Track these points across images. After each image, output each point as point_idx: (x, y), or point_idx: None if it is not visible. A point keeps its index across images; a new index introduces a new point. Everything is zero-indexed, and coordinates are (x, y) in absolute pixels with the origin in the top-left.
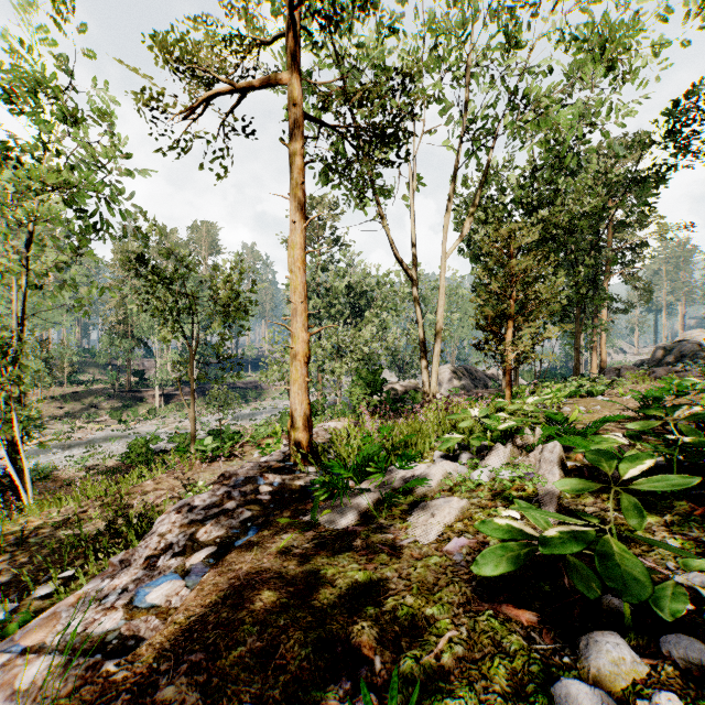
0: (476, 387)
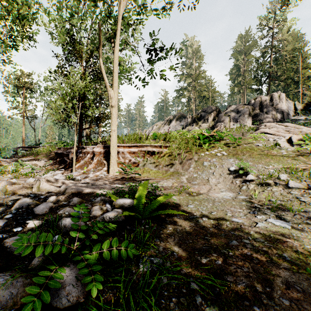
0: None
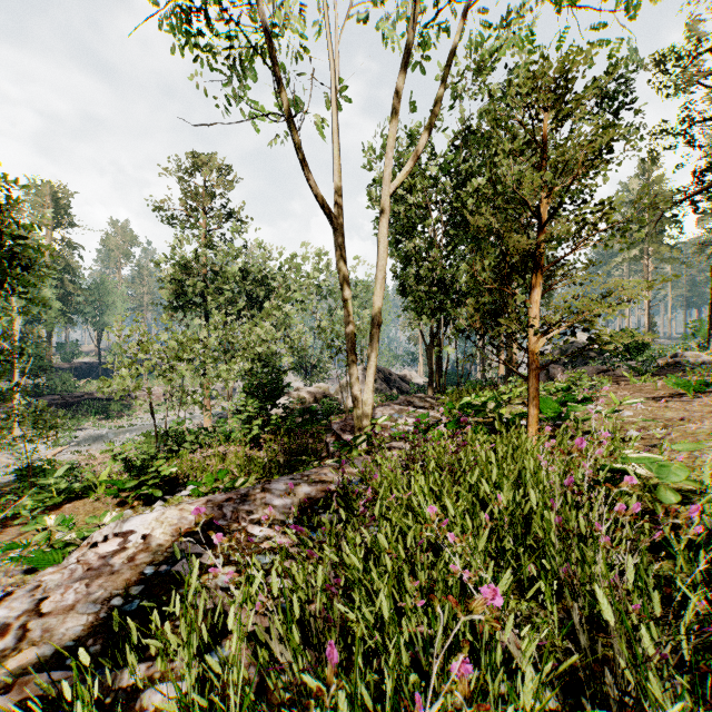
0: (391, 391)
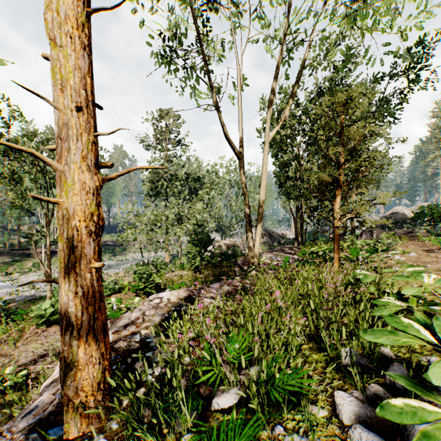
0: (273, 243)
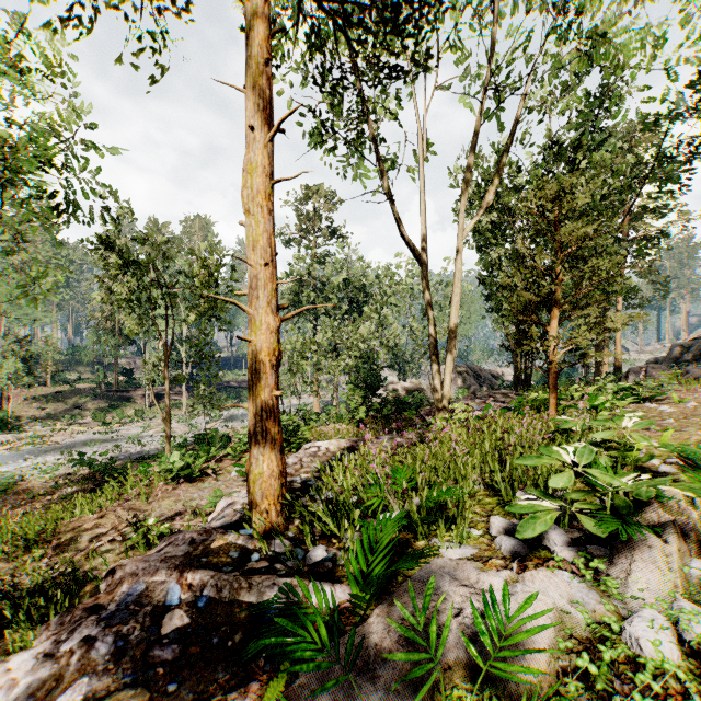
0: (481, 387)
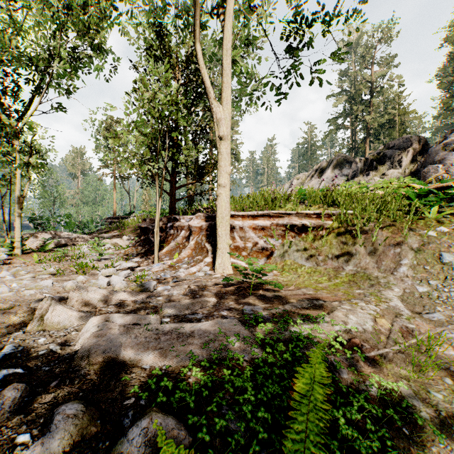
0: None
